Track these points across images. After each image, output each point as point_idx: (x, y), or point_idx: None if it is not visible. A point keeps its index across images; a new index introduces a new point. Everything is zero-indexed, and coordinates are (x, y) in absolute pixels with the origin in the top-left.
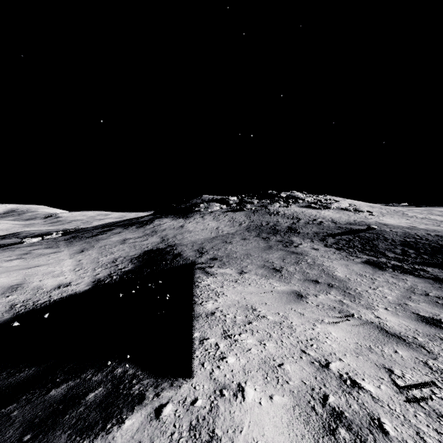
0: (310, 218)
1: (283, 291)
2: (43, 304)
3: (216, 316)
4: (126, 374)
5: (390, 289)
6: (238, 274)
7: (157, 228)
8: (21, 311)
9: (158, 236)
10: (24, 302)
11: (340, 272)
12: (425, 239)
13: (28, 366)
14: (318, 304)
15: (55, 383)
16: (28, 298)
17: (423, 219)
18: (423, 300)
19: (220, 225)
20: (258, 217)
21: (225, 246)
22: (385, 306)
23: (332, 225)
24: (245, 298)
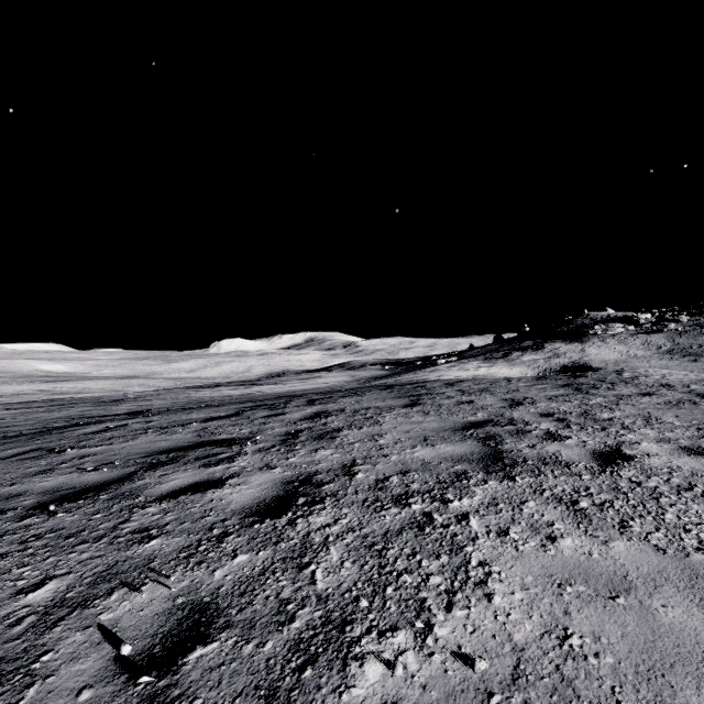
0: None
1: None
2: None
3: None
4: None
5: None
6: None
7: (555, 351)
8: None
9: (564, 358)
10: None
11: None
12: None
13: None
14: None
15: None
16: None
17: None
18: None
19: (630, 349)
20: (686, 339)
21: (643, 364)
22: None
23: None
24: None
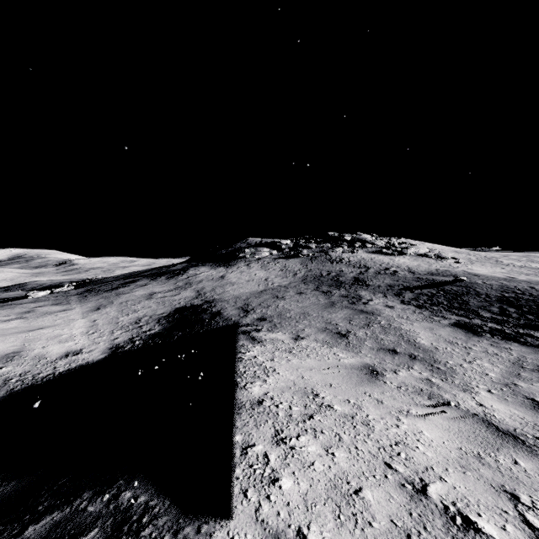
0: (381, 266)
1: (352, 365)
2: (46, 379)
3: (264, 407)
4: (135, 503)
5: (491, 363)
6: (293, 340)
7: (192, 279)
8: (16, 388)
9: (193, 289)
10: (21, 375)
11: (424, 338)
12: (528, 294)
13: (7, 478)
14: (399, 386)
15: (36, 513)
16: (26, 371)
17: (523, 268)
18: (538, 379)
19: (270, 276)
20: (317, 265)
21: (277, 303)
22: (488, 388)
23: (409, 275)
24: (303, 377)
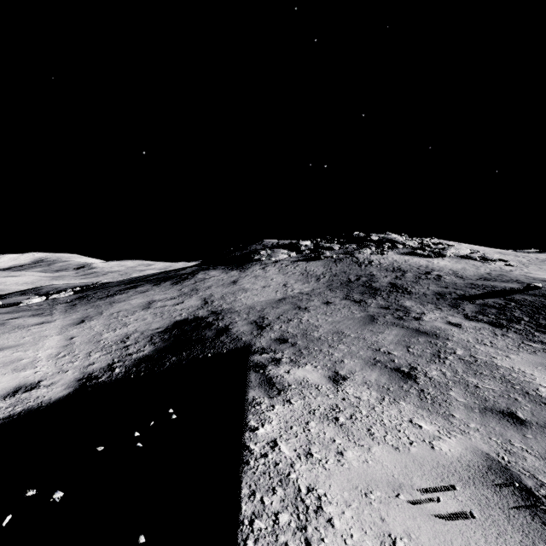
0: (420, 270)
1: (464, 463)
2: None
3: None
4: None
5: None
6: (331, 385)
7: (200, 284)
8: None
9: (200, 297)
10: None
11: None
12: None
13: None
14: None
15: None
16: None
17: None
18: None
19: (289, 281)
20: (342, 268)
21: (299, 316)
22: None
23: (459, 281)
24: (394, 543)
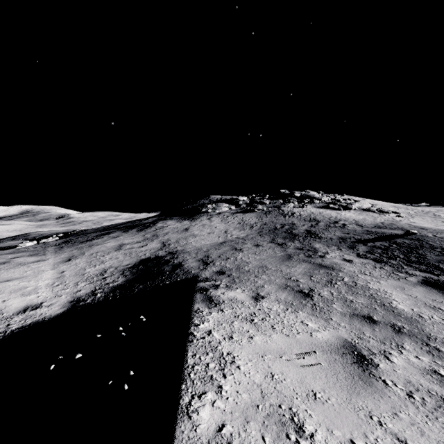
0: (330, 220)
1: (328, 343)
2: None
3: None
4: None
5: None
6: (253, 301)
7: (159, 231)
8: None
9: (159, 241)
10: None
11: (400, 301)
12: None
13: None
14: (408, 391)
15: None
16: None
17: None
18: None
19: (229, 229)
20: (271, 218)
21: (235, 255)
22: None
23: (358, 228)
24: (272, 376)
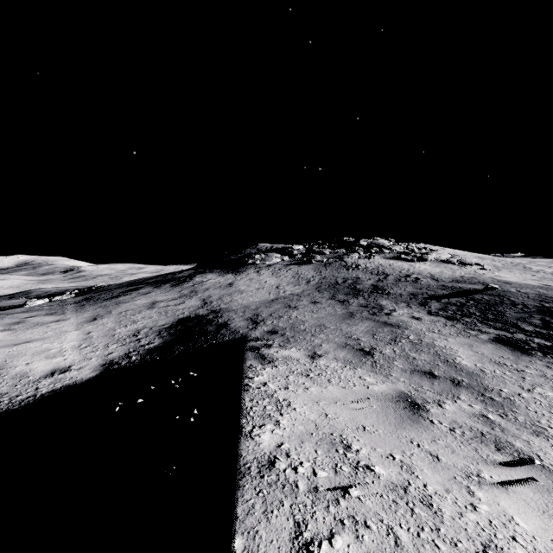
0: (401, 273)
1: (384, 394)
2: (24, 402)
3: (278, 472)
4: None
5: None
6: (309, 359)
7: (198, 286)
8: None
9: (199, 298)
10: None
11: (465, 358)
12: None
13: None
14: (451, 427)
15: None
16: (3, 392)
17: None
18: None
19: (281, 283)
20: (331, 271)
21: (289, 313)
22: None
23: (433, 283)
24: (326, 415)
